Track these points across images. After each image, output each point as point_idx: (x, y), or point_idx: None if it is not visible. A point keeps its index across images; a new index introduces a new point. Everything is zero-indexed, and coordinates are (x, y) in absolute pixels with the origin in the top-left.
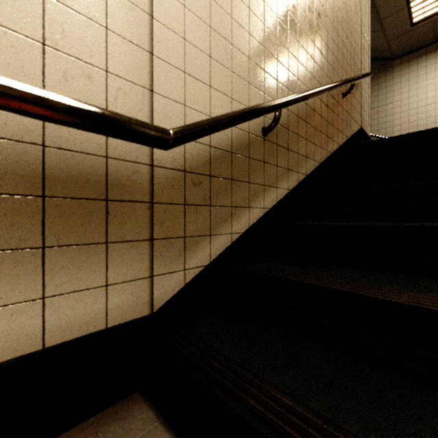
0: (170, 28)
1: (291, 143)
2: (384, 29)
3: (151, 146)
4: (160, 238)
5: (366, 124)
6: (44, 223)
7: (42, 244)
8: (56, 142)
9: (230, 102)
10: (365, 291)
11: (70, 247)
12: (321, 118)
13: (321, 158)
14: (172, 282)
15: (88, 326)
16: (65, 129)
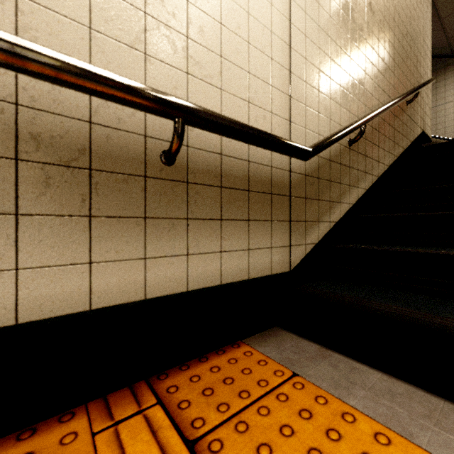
0: (298, 76)
1: (367, 150)
2: (444, 27)
3: (300, 159)
4: (293, 221)
5: (427, 127)
6: (249, 206)
7: (248, 218)
8: (252, 158)
9: (329, 123)
10: (449, 253)
11: (257, 221)
12: (389, 126)
13: (389, 162)
14: (299, 252)
15: (264, 271)
16: (255, 151)
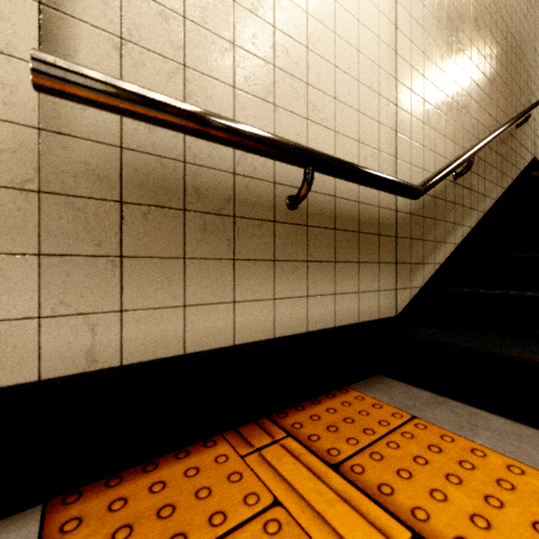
0: (404, 110)
1: (473, 183)
2: None
3: (410, 198)
4: (399, 263)
5: None
6: (358, 248)
7: (358, 261)
8: (362, 199)
9: (434, 156)
10: None
11: (366, 264)
12: (496, 154)
13: (496, 195)
14: (405, 296)
15: (372, 315)
16: (365, 191)
